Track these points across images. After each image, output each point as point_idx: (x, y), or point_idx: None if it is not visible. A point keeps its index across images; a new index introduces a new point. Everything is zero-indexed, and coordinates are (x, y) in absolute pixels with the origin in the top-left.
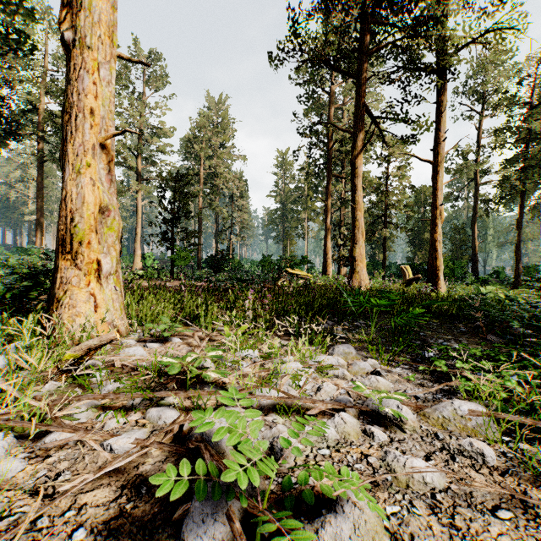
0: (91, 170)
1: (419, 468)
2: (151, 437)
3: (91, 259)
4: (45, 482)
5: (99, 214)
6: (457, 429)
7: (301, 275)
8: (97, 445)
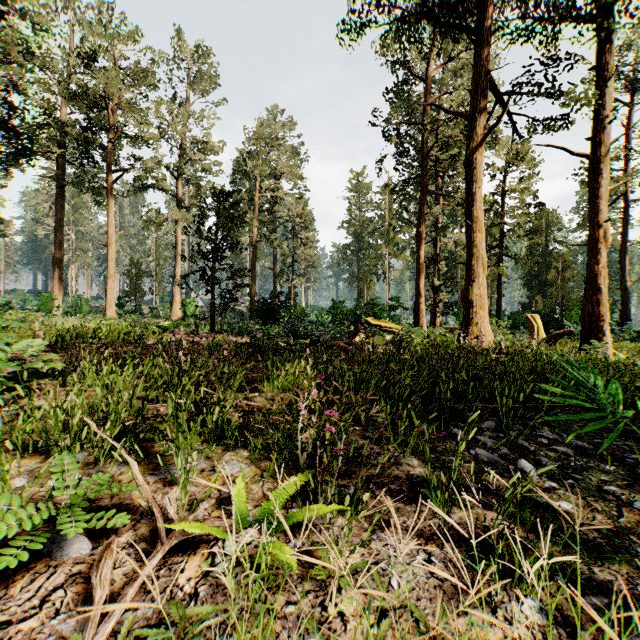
0: None
1: None
2: None
3: None
4: None
5: None
6: None
7: (387, 328)
8: None
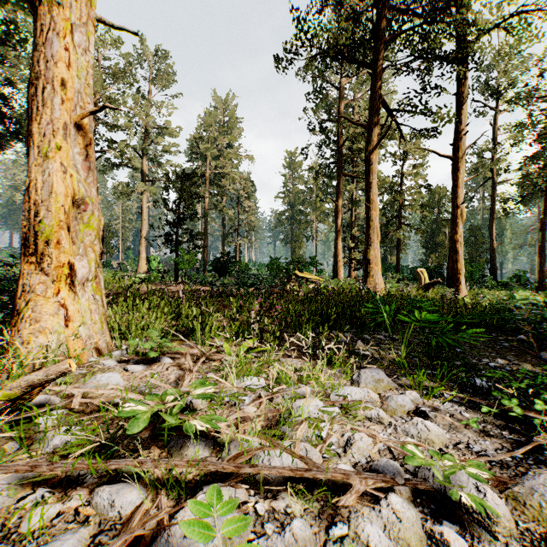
0: (62, 154)
1: None
2: None
3: (61, 263)
4: None
5: (73, 208)
6: None
7: (311, 279)
8: None
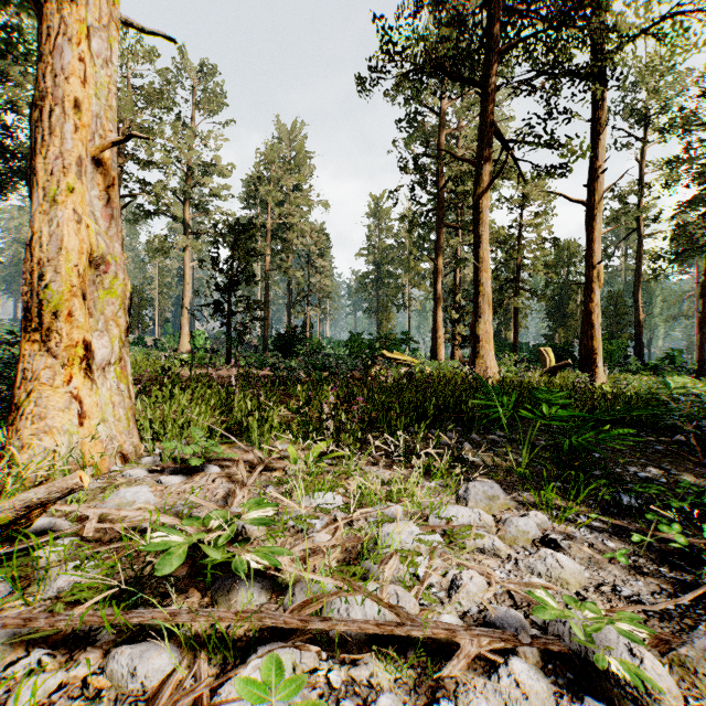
0: (75, 197)
1: None
2: None
3: (74, 341)
4: None
5: (90, 268)
6: None
7: (402, 361)
8: None
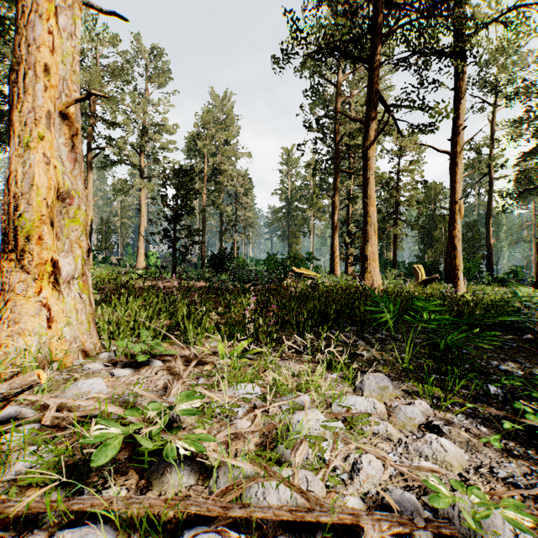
0: (45, 144)
1: None
2: None
3: (43, 260)
4: None
5: (58, 201)
6: None
7: (308, 275)
8: None
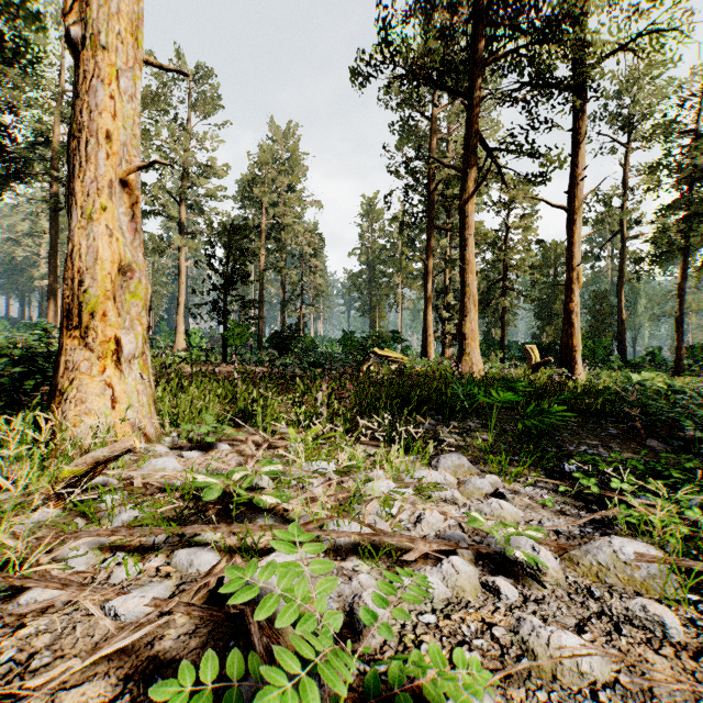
0: (108, 215)
1: (571, 649)
2: (174, 598)
3: (107, 337)
4: (10, 670)
5: (119, 275)
6: (620, 582)
7: (393, 358)
8: (96, 608)
